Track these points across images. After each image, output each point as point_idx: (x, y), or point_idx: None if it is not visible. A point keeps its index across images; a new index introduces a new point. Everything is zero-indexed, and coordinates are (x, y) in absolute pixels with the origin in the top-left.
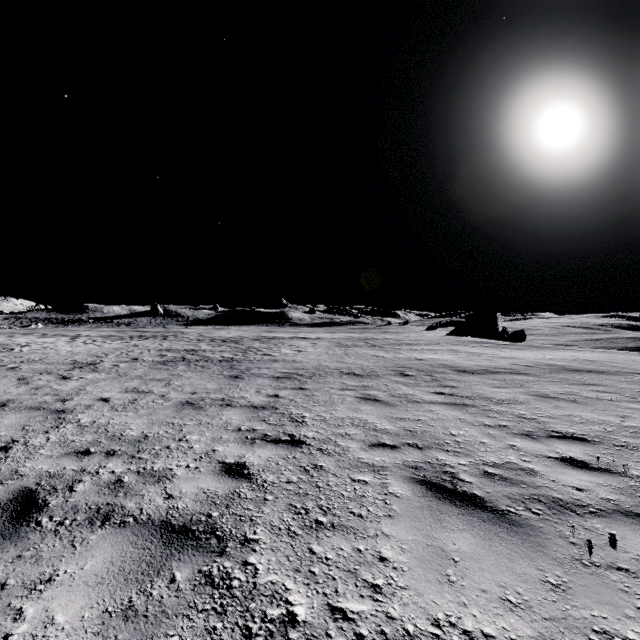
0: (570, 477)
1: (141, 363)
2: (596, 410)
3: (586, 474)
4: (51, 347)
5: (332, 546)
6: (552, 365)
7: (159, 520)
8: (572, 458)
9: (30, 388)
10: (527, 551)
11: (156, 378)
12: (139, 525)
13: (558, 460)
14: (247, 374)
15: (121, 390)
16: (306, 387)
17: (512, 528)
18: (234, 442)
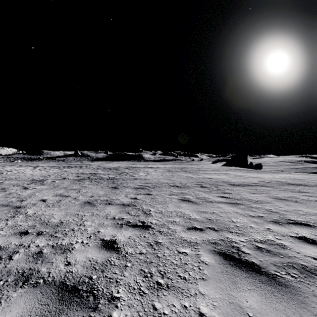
0: (307, 250)
1: (67, 180)
2: (310, 207)
3: (316, 248)
4: (22, 172)
5: (167, 303)
6: (279, 181)
7: (59, 281)
8: (305, 237)
9: (6, 194)
10: (295, 307)
11: (73, 188)
12: (46, 285)
13: (297, 238)
14: (121, 186)
15: (53, 195)
16: (151, 193)
17: (281, 288)
18: (110, 226)
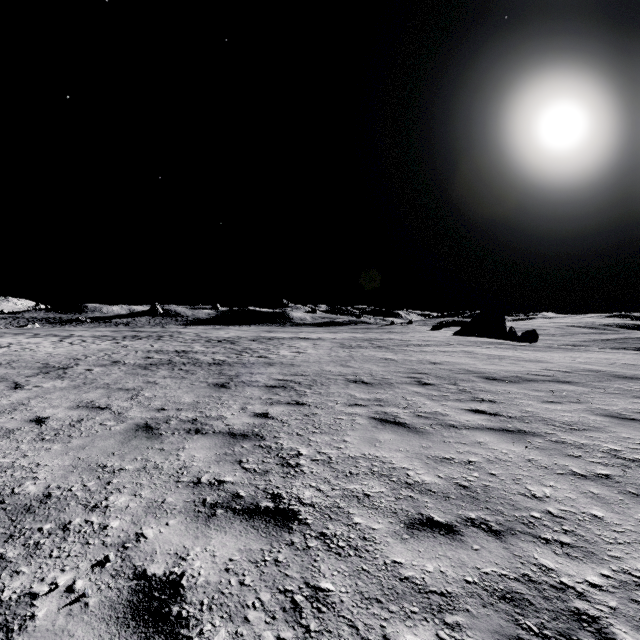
0: None
1: (119, 367)
2: None
3: None
4: (31, 348)
5: None
6: (593, 371)
7: None
8: None
9: None
10: None
11: (125, 387)
12: None
13: None
14: (235, 382)
15: (72, 405)
16: (304, 401)
17: None
18: (180, 514)
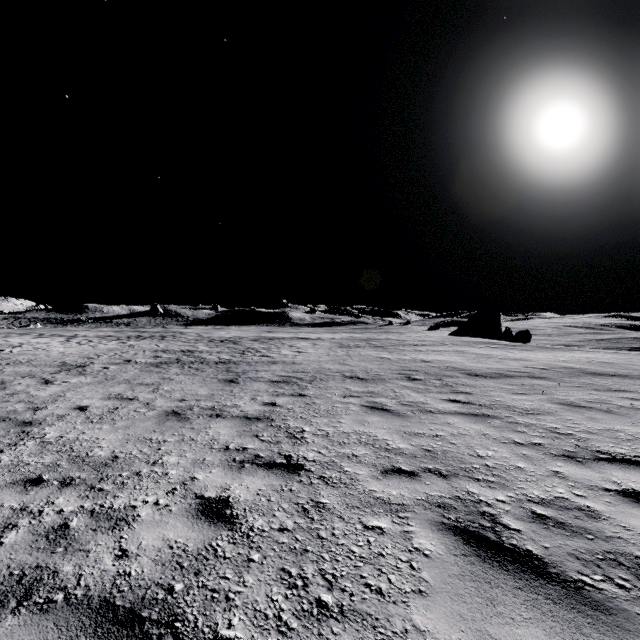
0: None
1: (133, 365)
2: (638, 423)
3: None
4: (43, 348)
5: None
6: (568, 368)
7: (99, 598)
8: (636, 491)
9: (5, 394)
10: None
11: (145, 382)
12: (68, 608)
13: (620, 494)
14: (243, 378)
15: (103, 396)
16: (306, 393)
17: (598, 616)
18: (219, 466)
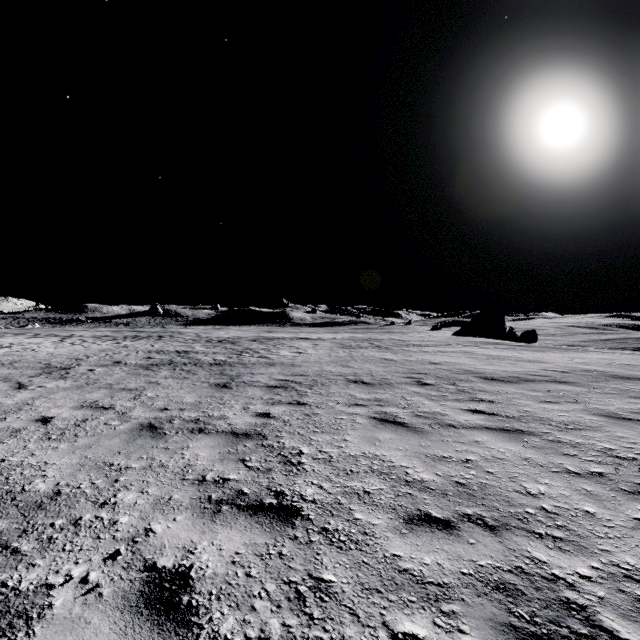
0: None
1: (121, 367)
2: None
3: None
4: (33, 348)
5: None
6: (591, 371)
7: None
8: None
9: None
10: None
11: (128, 387)
12: None
13: None
14: (237, 382)
15: (76, 405)
16: (305, 401)
17: None
18: (187, 510)
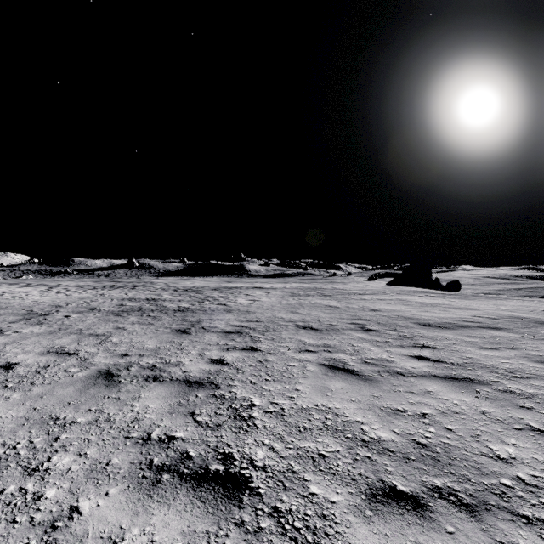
0: None
1: (94, 314)
2: None
3: None
4: (21, 296)
5: None
6: (518, 317)
7: None
8: None
9: None
10: None
11: (96, 333)
12: None
13: None
14: (196, 327)
15: (43, 350)
16: (258, 347)
17: None
18: (123, 480)
